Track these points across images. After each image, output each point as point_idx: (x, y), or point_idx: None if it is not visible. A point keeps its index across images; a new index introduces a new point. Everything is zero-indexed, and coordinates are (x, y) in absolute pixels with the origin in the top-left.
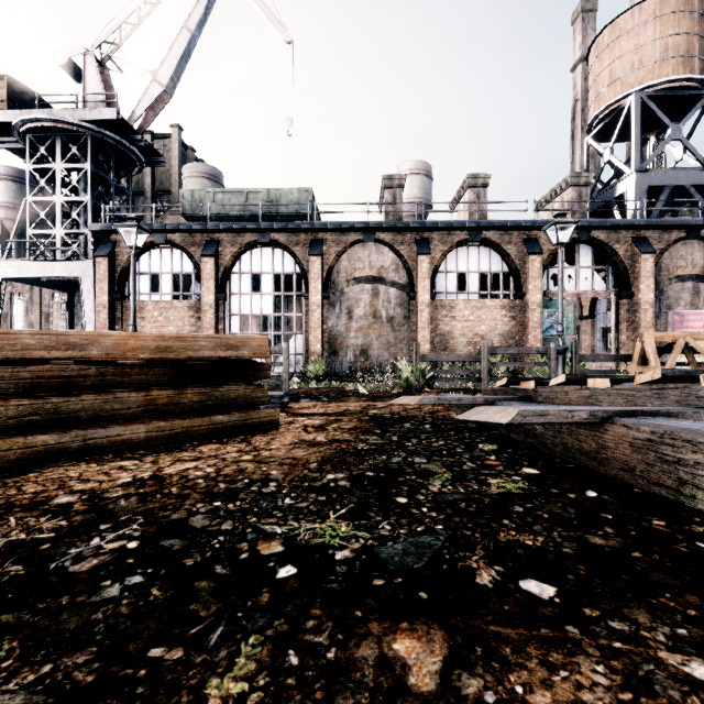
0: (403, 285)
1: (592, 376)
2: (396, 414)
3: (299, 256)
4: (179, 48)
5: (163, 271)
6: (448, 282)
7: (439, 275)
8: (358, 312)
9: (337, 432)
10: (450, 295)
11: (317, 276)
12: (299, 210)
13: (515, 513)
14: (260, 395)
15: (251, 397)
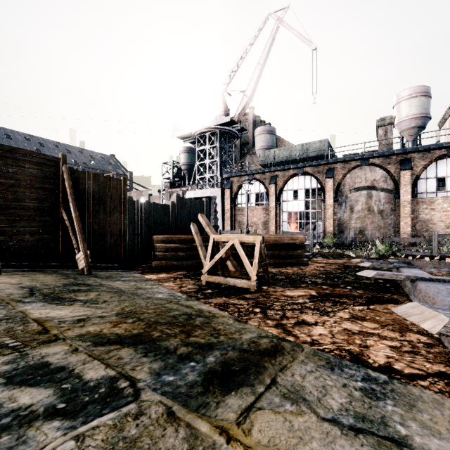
0: (390, 190)
1: (435, 256)
2: (357, 265)
3: (320, 179)
4: (255, 76)
5: (251, 192)
6: (428, 185)
7: (420, 181)
8: (357, 208)
9: (327, 268)
10: (430, 194)
11: (330, 189)
12: (320, 152)
13: (360, 284)
14: (302, 254)
15: (299, 255)
